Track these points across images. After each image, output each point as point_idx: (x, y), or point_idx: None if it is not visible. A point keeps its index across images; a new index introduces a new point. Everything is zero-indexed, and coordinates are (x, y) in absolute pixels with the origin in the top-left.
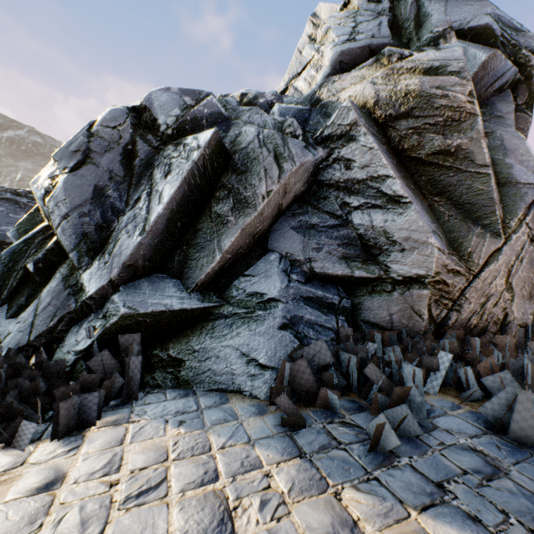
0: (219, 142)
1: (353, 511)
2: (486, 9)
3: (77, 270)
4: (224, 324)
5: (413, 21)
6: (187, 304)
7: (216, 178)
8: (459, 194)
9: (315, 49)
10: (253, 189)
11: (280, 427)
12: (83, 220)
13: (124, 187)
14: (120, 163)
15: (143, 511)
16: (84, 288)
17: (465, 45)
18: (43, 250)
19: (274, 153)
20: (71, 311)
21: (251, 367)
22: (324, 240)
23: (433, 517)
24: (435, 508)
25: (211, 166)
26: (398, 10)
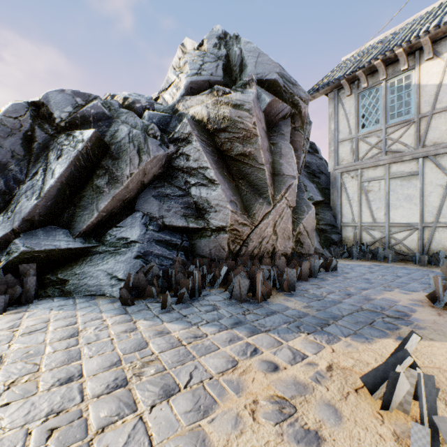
0: (98, 138)
1: (138, 325)
2: (276, 69)
3: None
4: (99, 258)
5: (238, 67)
6: (72, 245)
7: (98, 161)
8: (252, 179)
9: (176, 75)
10: (122, 171)
11: (121, 306)
12: None
13: (25, 163)
14: (21, 145)
15: (32, 336)
16: None
17: (261, 91)
18: None
19: (138, 147)
20: None
21: (113, 281)
22: (173, 204)
23: (172, 323)
24: (176, 321)
25: (93, 153)
26: (231, 57)
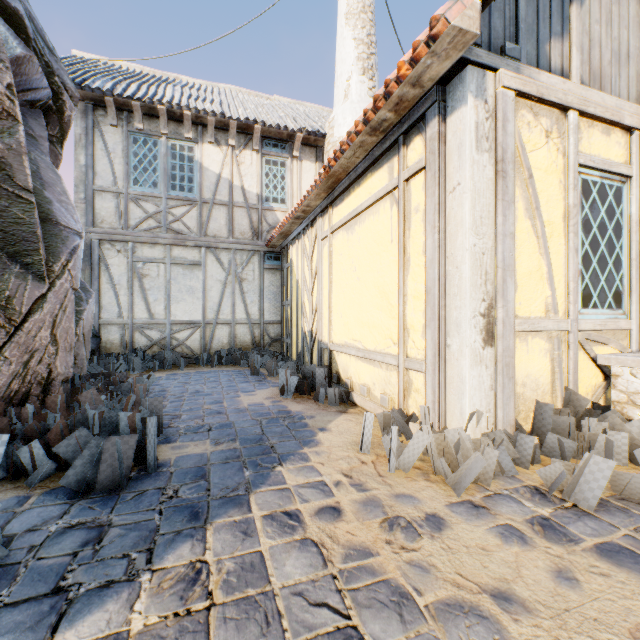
0: None
1: None
2: None
3: None
4: None
5: None
6: None
7: None
8: None
9: None
10: None
11: None
12: None
13: None
14: None
15: None
16: None
17: None
18: None
19: None
20: None
21: None
22: None
23: (71, 626)
24: (67, 616)
25: None
26: None
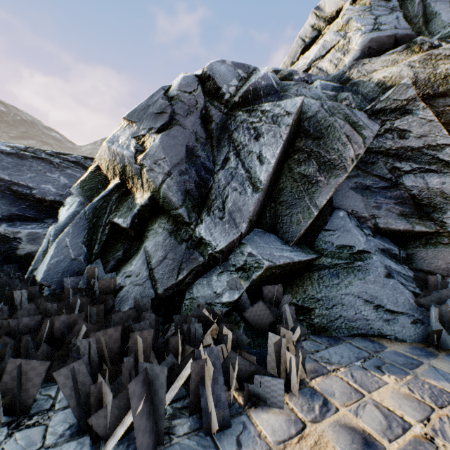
0: (301, 109)
1: None
2: None
3: (184, 225)
4: (330, 274)
5: (421, 18)
6: (299, 256)
7: (291, 142)
8: None
9: (341, 36)
10: (337, 153)
11: None
12: (183, 178)
13: (208, 148)
14: (200, 125)
15: None
16: (207, 242)
17: None
18: (135, 206)
19: (346, 121)
20: (199, 264)
21: (381, 313)
22: (380, 199)
23: None
24: None
25: (292, 131)
26: (405, 8)
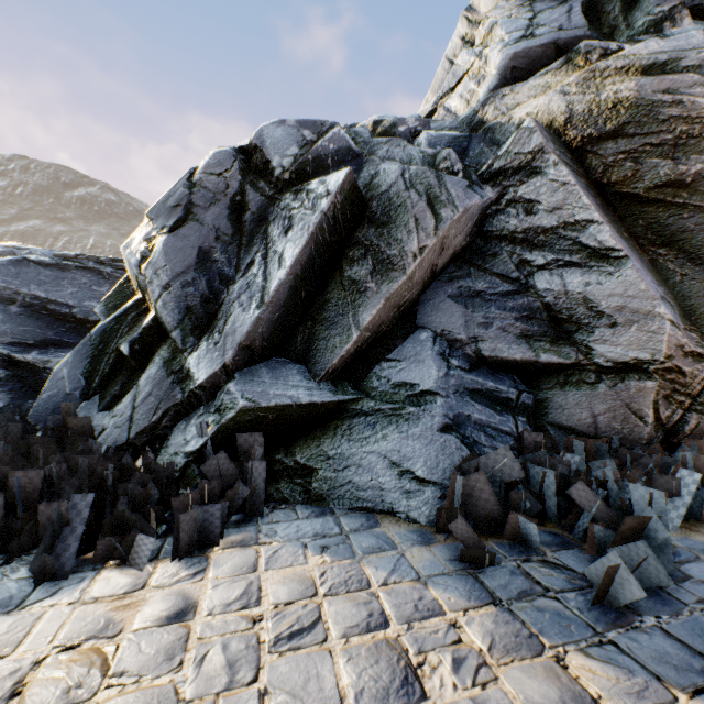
0: (353, 185)
1: (588, 685)
2: None
3: (180, 353)
4: (365, 424)
5: (619, 1)
6: (317, 396)
7: (348, 232)
8: (698, 244)
9: (476, 54)
10: (399, 246)
11: (457, 562)
12: (187, 291)
13: (233, 248)
14: (228, 218)
15: (300, 657)
16: (192, 374)
17: None
18: (139, 329)
19: (426, 196)
20: (177, 403)
21: (405, 481)
22: (494, 313)
23: None
24: None
25: (343, 217)
26: None
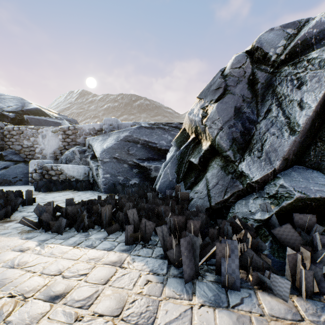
0: None
1: None
2: None
3: (231, 163)
4: None
5: None
6: None
7: None
8: None
9: None
10: None
11: None
12: (231, 130)
13: (253, 104)
14: (247, 89)
15: None
16: (246, 174)
17: None
18: (201, 151)
19: None
20: (239, 190)
21: None
22: None
23: None
24: None
25: None
26: None
